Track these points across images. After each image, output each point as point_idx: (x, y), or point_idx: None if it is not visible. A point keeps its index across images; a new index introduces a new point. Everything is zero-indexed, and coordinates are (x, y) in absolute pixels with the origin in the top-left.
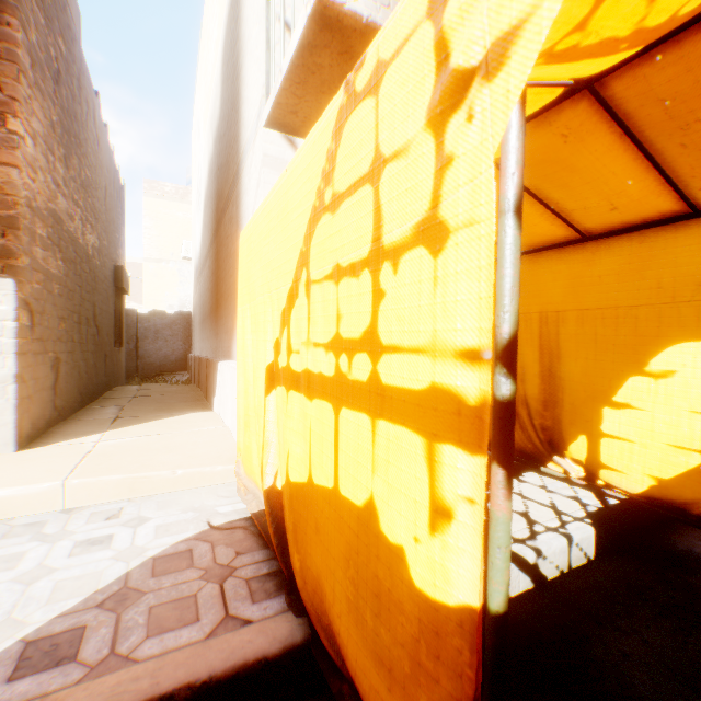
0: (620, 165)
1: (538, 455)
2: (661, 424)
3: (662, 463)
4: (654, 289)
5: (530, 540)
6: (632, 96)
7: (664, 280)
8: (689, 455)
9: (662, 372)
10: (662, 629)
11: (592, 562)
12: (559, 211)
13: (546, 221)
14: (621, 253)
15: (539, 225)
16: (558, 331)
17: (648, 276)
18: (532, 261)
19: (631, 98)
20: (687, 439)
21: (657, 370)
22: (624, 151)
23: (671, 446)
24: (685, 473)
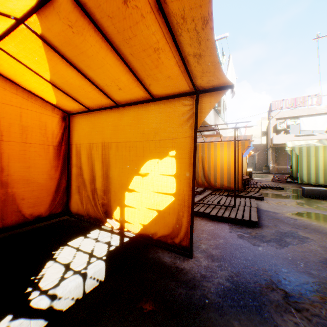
0: (112, 61)
1: (102, 219)
2: (145, 198)
3: (145, 217)
4: (142, 134)
5: (54, 288)
6: (94, 8)
7: (145, 130)
8: (153, 212)
9: (145, 174)
10: (113, 323)
11: (101, 283)
12: (99, 86)
13: (95, 91)
14: (132, 115)
15: (92, 92)
16: (109, 153)
17: (141, 127)
18: (99, 115)
19: (94, 9)
20: (153, 205)
21: (143, 173)
22: (111, 52)
23: (148, 208)
24: (152, 221)
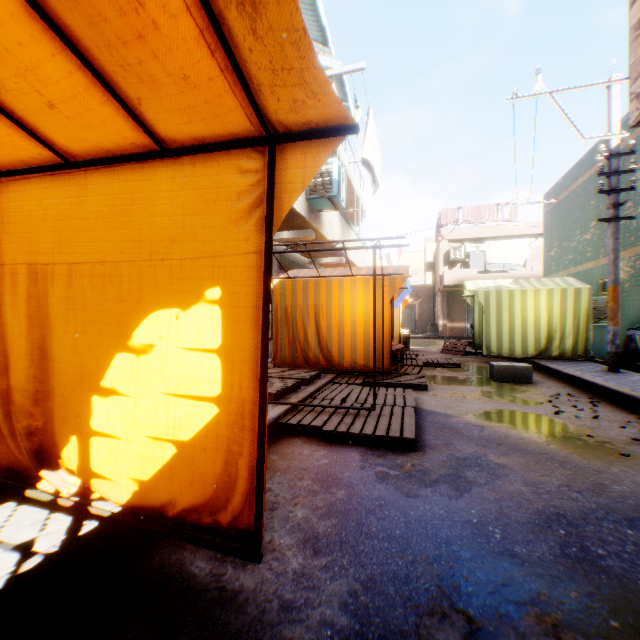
0: None
1: (33, 470)
2: (144, 412)
3: (145, 461)
4: (138, 242)
5: None
6: None
7: (146, 232)
8: (166, 446)
9: (144, 347)
10: None
11: None
12: None
13: None
14: (109, 191)
15: None
16: (50, 292)
17: (133, 225)
18: (21, 187)
19: None
20: (164, 428)
21: (141, 344)
22: None
23: (152, 438)
24: (162, 470)
